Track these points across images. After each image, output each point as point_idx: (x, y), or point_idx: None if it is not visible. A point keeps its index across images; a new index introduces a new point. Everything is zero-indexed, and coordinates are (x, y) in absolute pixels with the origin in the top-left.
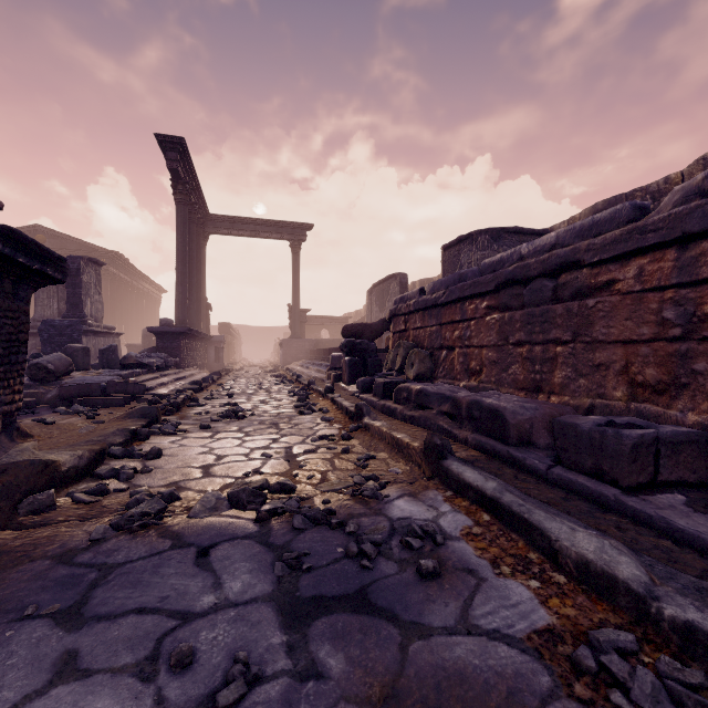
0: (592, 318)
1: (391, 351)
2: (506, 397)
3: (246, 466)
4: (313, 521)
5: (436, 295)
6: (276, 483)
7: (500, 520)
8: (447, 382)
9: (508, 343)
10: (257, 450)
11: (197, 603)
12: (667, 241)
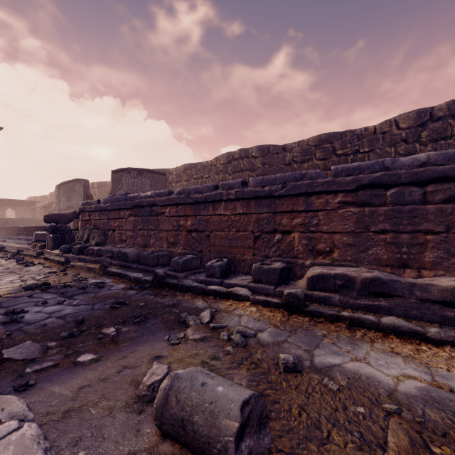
0: (160, 222)
1: (80, 230)
2: (130, 249)
3: (17, 284)
4: (64, 287)
5: (107, 205)
6: (42, 283)
7: (121, 277)
8: (112, 245)
9: (137, 229)
10: (15, 280)
11: (39, 300)
12: (174, 204)
